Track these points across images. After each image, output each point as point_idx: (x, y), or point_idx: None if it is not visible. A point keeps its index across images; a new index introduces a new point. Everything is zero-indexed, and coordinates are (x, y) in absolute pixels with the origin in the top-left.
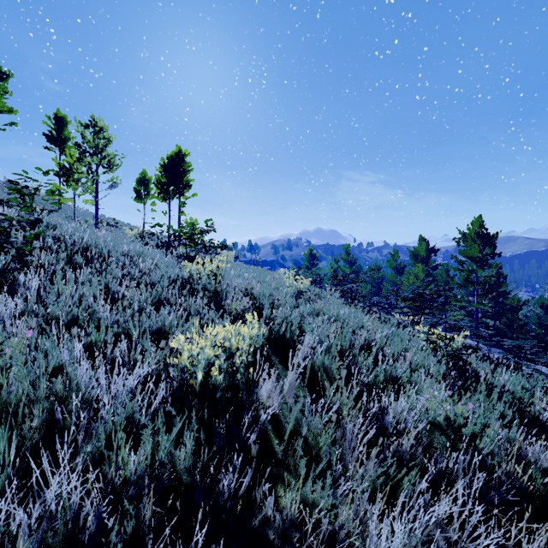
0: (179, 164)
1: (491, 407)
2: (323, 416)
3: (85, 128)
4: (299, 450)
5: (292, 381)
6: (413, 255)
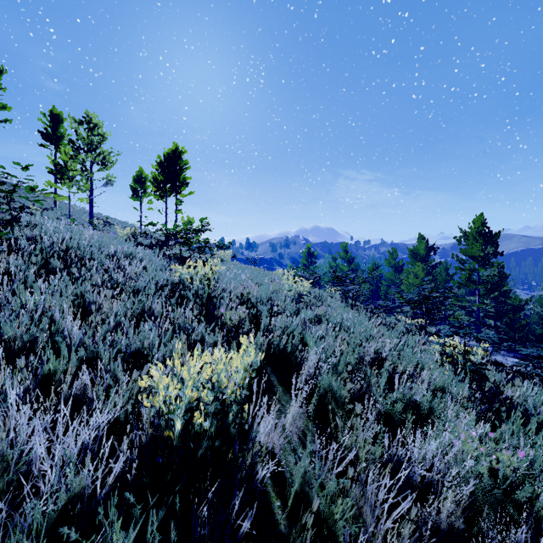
0: (176, 162)
1: (537, 447)
2: (339, 480)
3: (79, 124)
4: (309, 532)
5: (296, 415)
6: (413, 254)
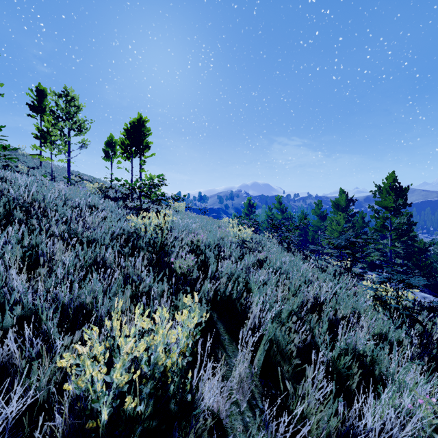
0: (140, 129)
1: None
2: None
3: (58, 97)
4: None
5: (242, 375)
6: (335, 205)
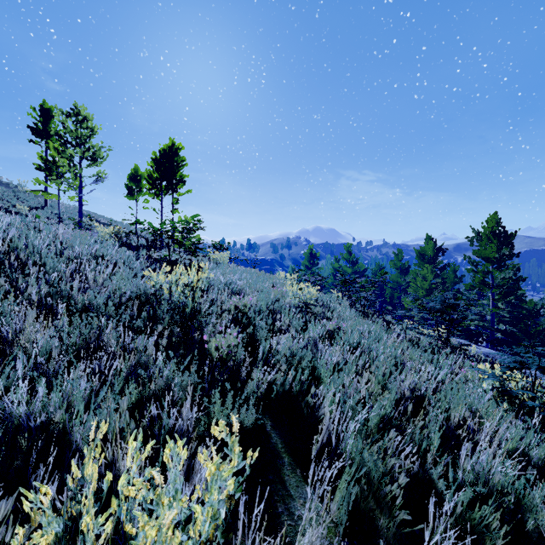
0: (172, 158)
1: None
2: None
3: (66, 116)
4: None
5: None
6: (420, 255)
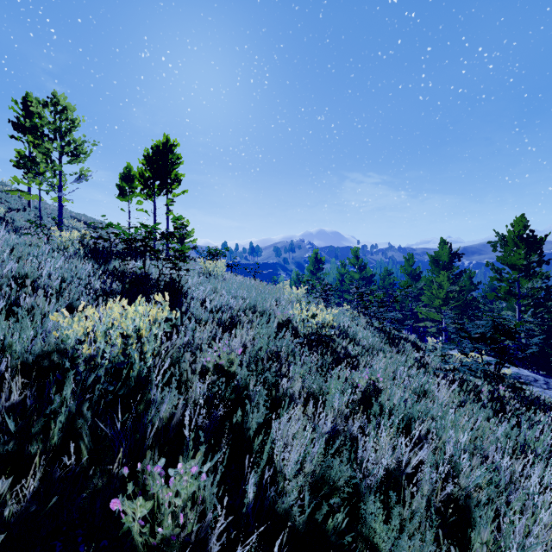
0: (166, 156)
1: None
2: None
3: (43, 106)
4: None
5: None
6: (434, 260)
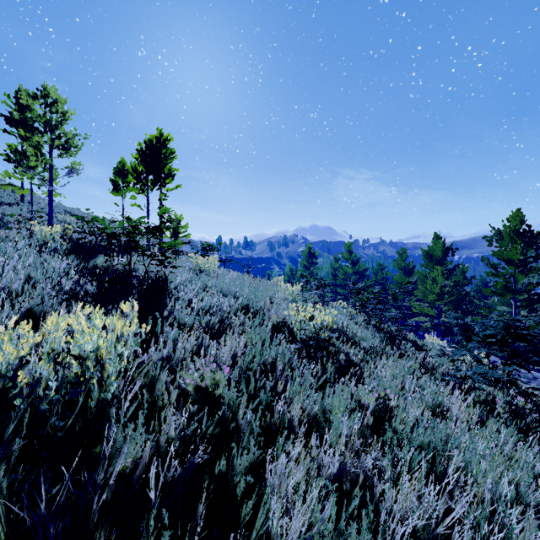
0: (159, 150)
1: None
2: None
3: (33, 98)
4: None
5: None
6: (427, 255)
